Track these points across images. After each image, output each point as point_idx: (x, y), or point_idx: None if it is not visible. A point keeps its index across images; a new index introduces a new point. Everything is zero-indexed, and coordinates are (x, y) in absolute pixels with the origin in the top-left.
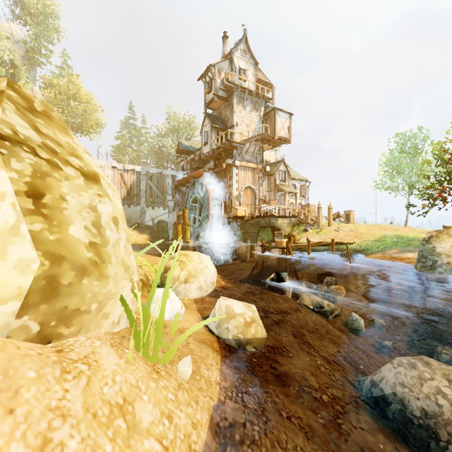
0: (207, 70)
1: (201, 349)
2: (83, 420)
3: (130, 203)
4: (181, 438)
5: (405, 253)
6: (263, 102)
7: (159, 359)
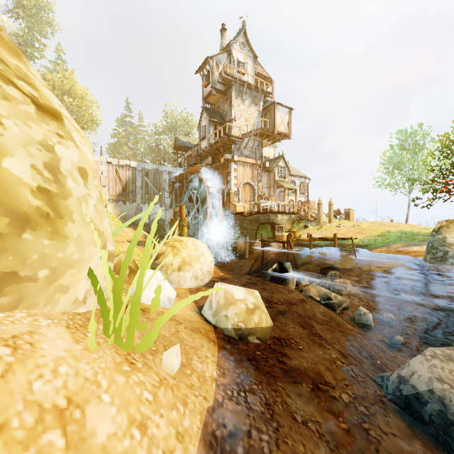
0: (204, 63)
1: (194, 339)
2: None
3: (125, 200)
4: None
5: (411, 246)
6: (262, 96)
7: (135, 347)
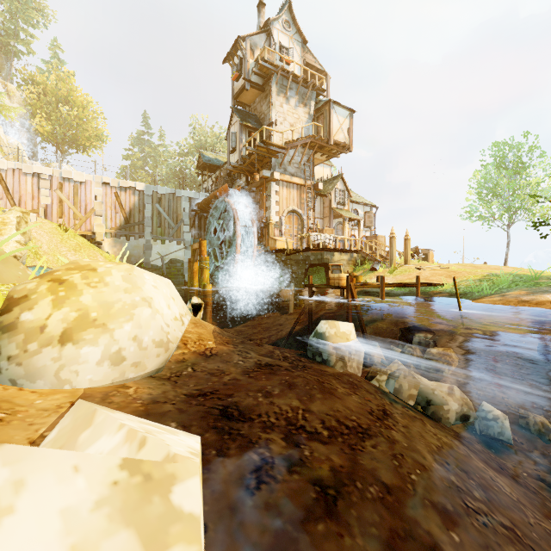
0: (235, 47)
1: None
2: None
3: (129, 235)
4: None
5: (541, 294)
6: (313, 94)
7: None
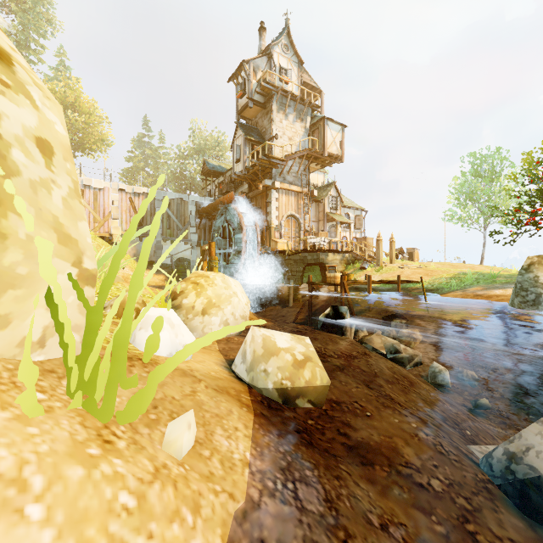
0: (239, 69)
1: (218, 403)
2: None
3: (142, 236)
4: None
5: (492, 290)
6: (309, 110)
7: (116, 415)
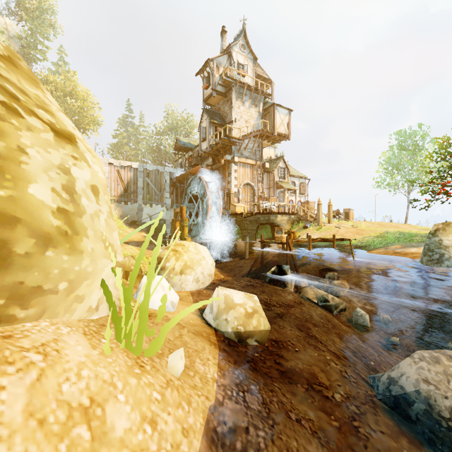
0: (205, 65)
1: (196, 342)
2: (21, 430)
3: (127, 200)
4: (168, 450)
5: (409, 248)
6: (262, 97)
7: (144, 351)
